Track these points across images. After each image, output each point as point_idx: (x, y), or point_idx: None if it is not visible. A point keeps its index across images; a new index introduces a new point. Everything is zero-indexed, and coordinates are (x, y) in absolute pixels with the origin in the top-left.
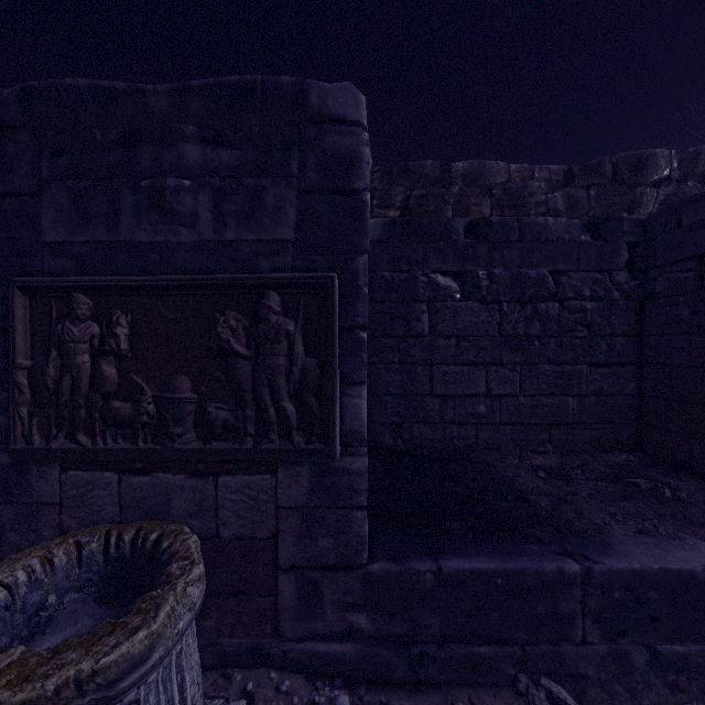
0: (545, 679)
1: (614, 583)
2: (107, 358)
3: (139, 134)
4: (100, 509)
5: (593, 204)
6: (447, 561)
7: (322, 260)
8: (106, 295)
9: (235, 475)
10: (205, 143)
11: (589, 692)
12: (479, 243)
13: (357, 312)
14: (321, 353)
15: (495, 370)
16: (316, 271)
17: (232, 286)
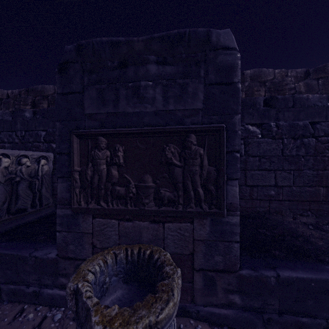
0: None
1: None
2: (113, 166)
3: (127, 62)
4: (109, 236)
5: (320, 87)
6: (281, 271)
7: (216, 118)
8: (113, 137)
9: (172, 223)
10: (157, 64)
11: None
12: (271, 109)
13: (234, 143)
14: (216, 164)
15: (279, 173)
16: (213, 123)
17: (172, 132)
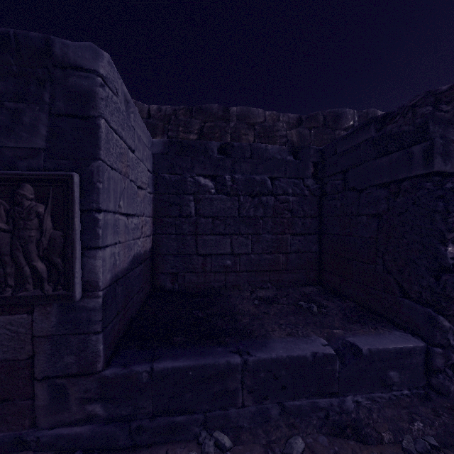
0: (218, 432)
1: (261, 367)
2: None
3: None
4: None
5: (312, 138)
6: (160, 363)
7: (68, 163)
8: None
9: (1, 315)
10: None
11: (243, 436)
12: (226, 158)
13: (93, 199)
14: (65, 227)
15: (236, 238)
16: (63, 171)
17: None
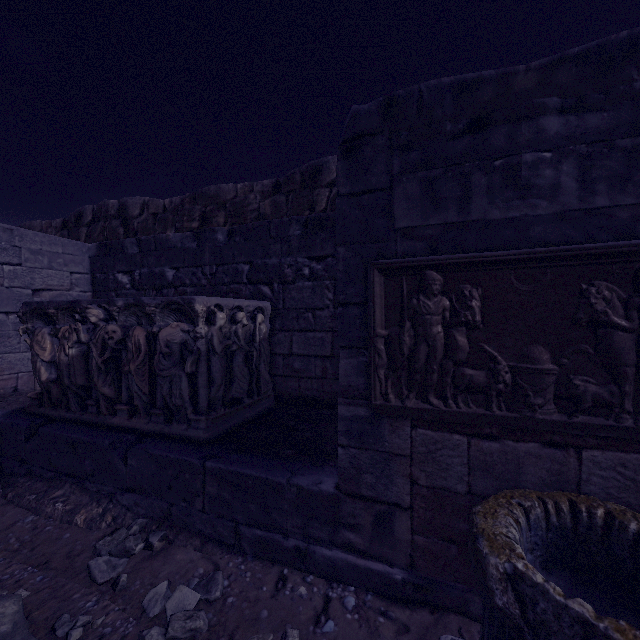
0: None
1: None
2: (459, 329)
3: (487, 118)
4: (445, 465)
5: None
6: None
7: None
8: (455, 271)
9: (598, 451)
10: (559, 113)
11: None
12: None
13: None
14: None
15: None
16: None
17: (606, 255)
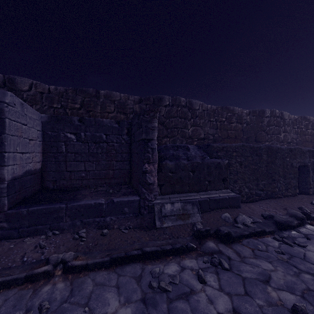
0: (55, 231)
1: (74, 208)
2: None
3: None
4: None
5: None
6: (32, 208)
7: None
8: None
9: None
10: None
11: (65, 231)
12: (82, 125)
13: (3, 148)
14: None
15: (87, 163)
16: None
17: None
